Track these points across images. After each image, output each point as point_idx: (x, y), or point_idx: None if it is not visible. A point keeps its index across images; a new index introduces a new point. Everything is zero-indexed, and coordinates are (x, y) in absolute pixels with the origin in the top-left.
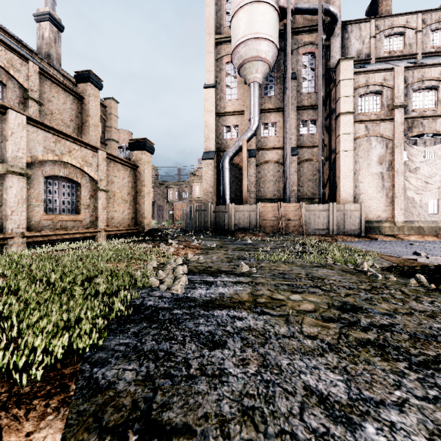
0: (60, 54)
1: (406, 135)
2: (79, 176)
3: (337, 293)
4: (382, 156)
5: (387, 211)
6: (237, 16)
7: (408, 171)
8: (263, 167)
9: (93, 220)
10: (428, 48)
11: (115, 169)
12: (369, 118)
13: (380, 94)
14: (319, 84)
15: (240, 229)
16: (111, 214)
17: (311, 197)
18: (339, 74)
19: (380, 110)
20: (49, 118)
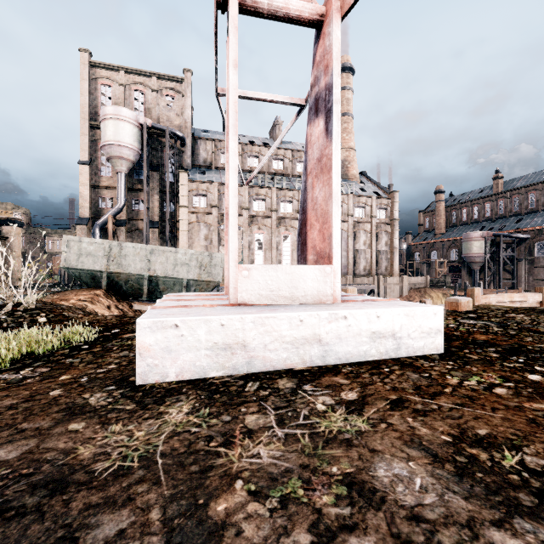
0: None
1: (220, 224)
2: None
3: None
4: (207, 235)
5: None
6: (104, 123)
7: (221, 245)
8: (134, 233)
9: None
10: (246, 167)
11: None
12: (199, 211)
13: (206, 196)
14: (167, 184)
15: None
16: None
17: None
18: (180, 180)
19: (206, 206)
20: None
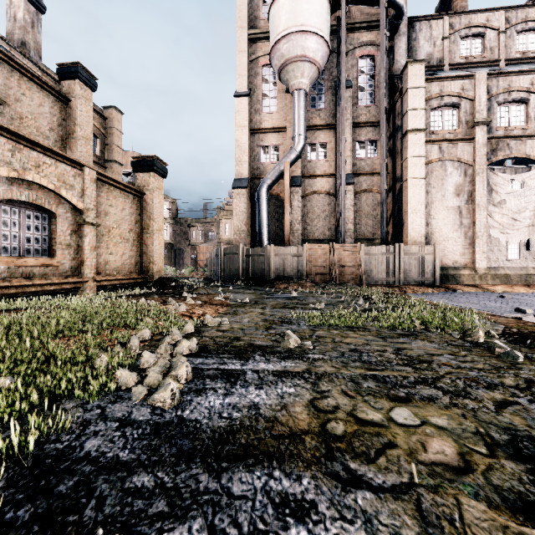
0: (40, 43)
1: (490, 159)
2: (54, 202)
3: (476, 399)
4: (459, 185)
5: (466, 254)
6: (277, 3)
7: (491, 204)
8: (310, 199)
9: (76, 265)
10: (513, 54)
11: (110, 195)
12: (444, 137)
13: (457, 107)
14: (381, 93)
15: (282, 278)
16: (104, 258)
17: (370, 237)
18: (406, 81)
19: (456, 128)
20: (17, 124)
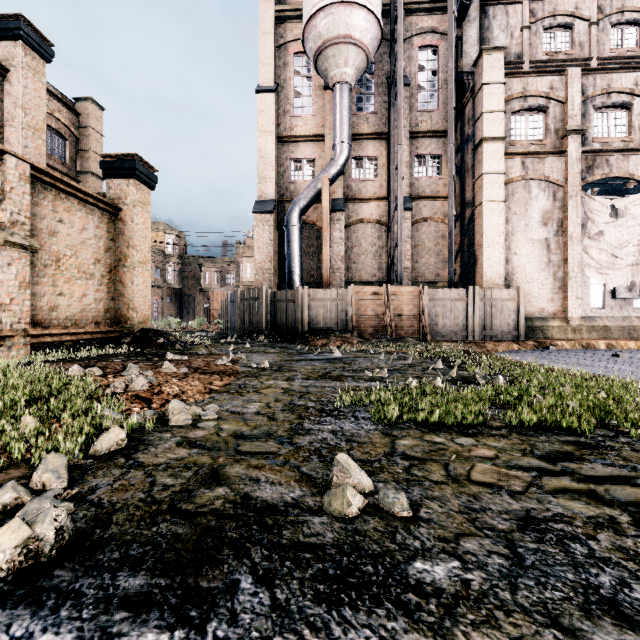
0: None
1: (585, 179)
2: None
3: None
4: (547, 211)
5: (555, 301)
6: None
7: (586, 237)
8: (355, 229)
9: None
10: (606, 51)
11: (60, 206)
12: (528, 149)
13: (545, 111)
14: (449, 89)
15: (319, 332)
16: (48, 300)
17: (431, 279)
18: (481, 75)
19: (543, 138)
20: None
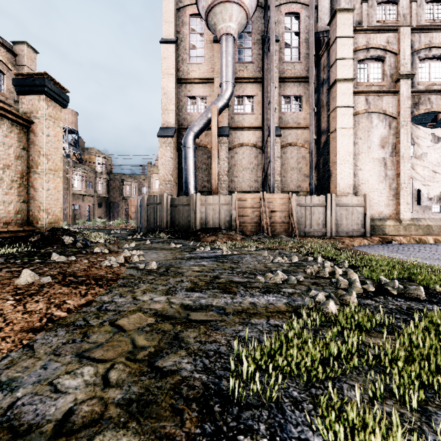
0: None
1: (413, 113)
2: None
3: None
4: (384, 137)
5: (390, 206)
6: None
7: (414, 157)
8: (237, 151)
9: None
10: (422, 21)
11: None
12: (370, 89)
13: (382, 60)
14: (310, 41)
15: (209, 230)
16: None
17: (294, 190)
18: (335, 30)
19: (381, 81)
20: None
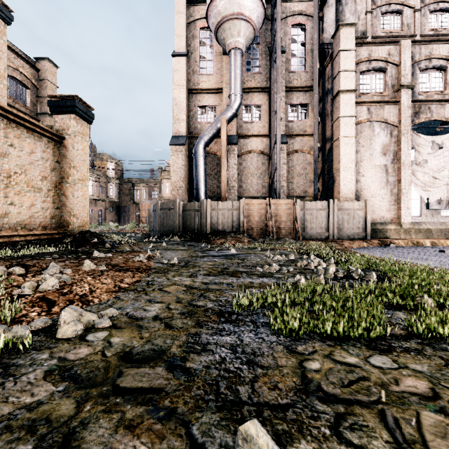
0: None
1: (413, 121)
2: None
3: None
4: (386, 145)
5: (392, 210)
6: None
7: (414, 164)
8: (245, 157)
9: None
10: (426, 30)
11: (11, 133)
12: (372, 99)
13: (384, 71)
14: (314, 54)
15: (219, 233)
16: None
17: (301, 195)
18: (338, 44)
19: (383, 91)
20: None
